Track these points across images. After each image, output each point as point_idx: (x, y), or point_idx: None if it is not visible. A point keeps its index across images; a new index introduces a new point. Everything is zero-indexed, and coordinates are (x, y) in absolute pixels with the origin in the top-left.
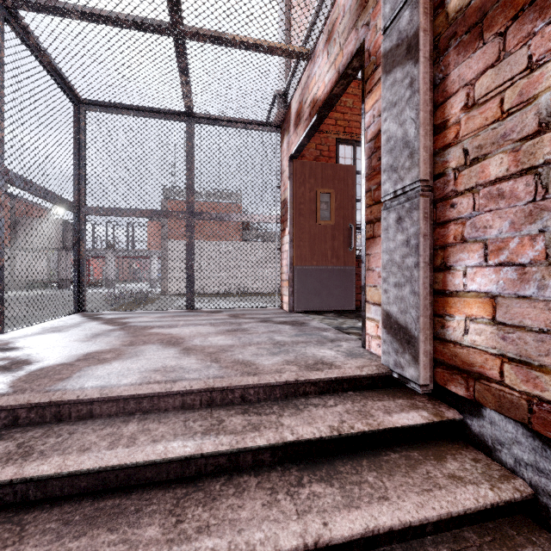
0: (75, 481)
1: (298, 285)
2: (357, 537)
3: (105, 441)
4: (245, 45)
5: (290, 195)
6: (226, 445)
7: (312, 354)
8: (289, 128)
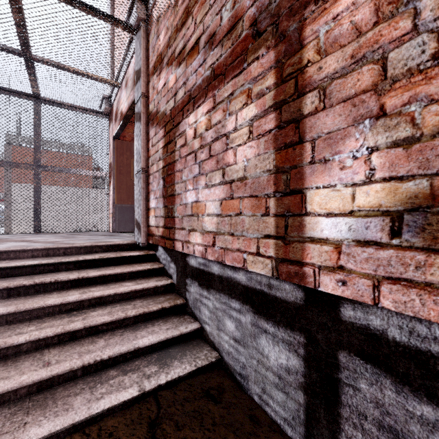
0: None
1: (119, 216)
2: (98, 276)
3: None
4: (77, 73)
5: (113, 160)
6: (53, 261)
7: (106, 240)
8: (113, 120)
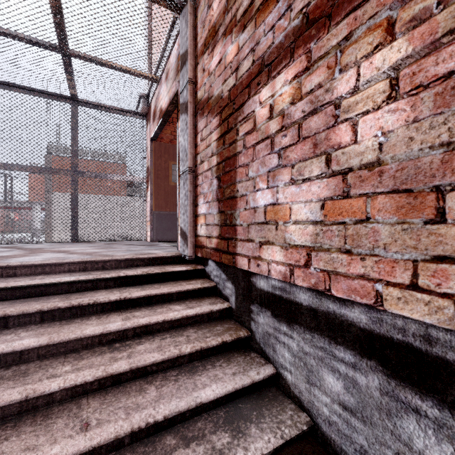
0: (13, 293)
1: (156, 224)
2: (142, 297)
3: (27, 279)
4: (115, 67)
5: (151, 164)
6: (91, 277)
7: (148, 252)
8: (150, 120)
